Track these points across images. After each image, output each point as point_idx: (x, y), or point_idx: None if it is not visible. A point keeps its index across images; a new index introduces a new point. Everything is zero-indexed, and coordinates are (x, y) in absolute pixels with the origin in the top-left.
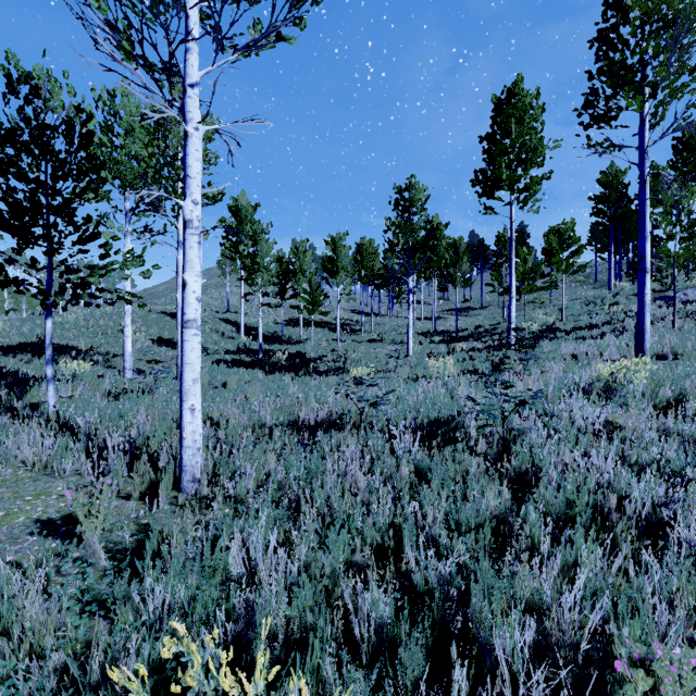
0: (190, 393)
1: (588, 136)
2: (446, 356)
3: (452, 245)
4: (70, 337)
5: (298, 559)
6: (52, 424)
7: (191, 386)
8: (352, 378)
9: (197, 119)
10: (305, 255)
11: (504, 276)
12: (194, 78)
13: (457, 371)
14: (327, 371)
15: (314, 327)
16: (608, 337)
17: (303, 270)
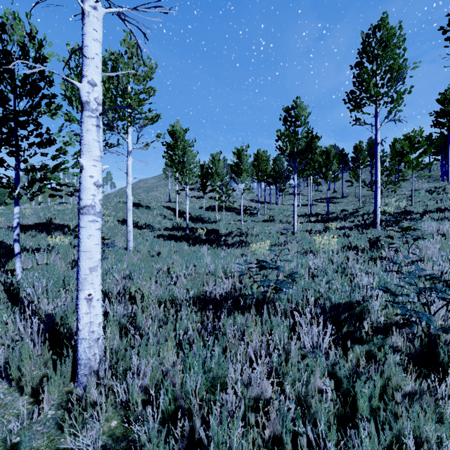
0: (87, 282)
1: None
2: (323, 233)
3: (325, 151)
4: (67, 219)
5: None
6: (1, 295)
7: (88, 275)
8: (253, 251)
9: None
10: (219, 162)
11: (359, 175)
12: None
13: (337, 246)
14: (234, 243)
15: (226, 212)
16: None
17: (218, 172)
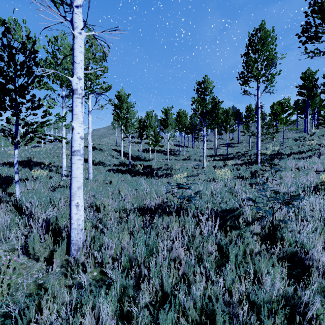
0: (76, 195)
1: (306, 47)
2: (223, 167)
3: (225, 111)
4: (42, 158)
5: (137, 324)
6: (11, 207)
7: (76, 191)
8: (175, 180)
9: (80, 27)
10: (152, 118)
11: (250, 127)
12: (78, 2)
13: (231, 176)
14: (162, 175)
15: (156, 153)
16: (313, 158)
17: (151, 125)
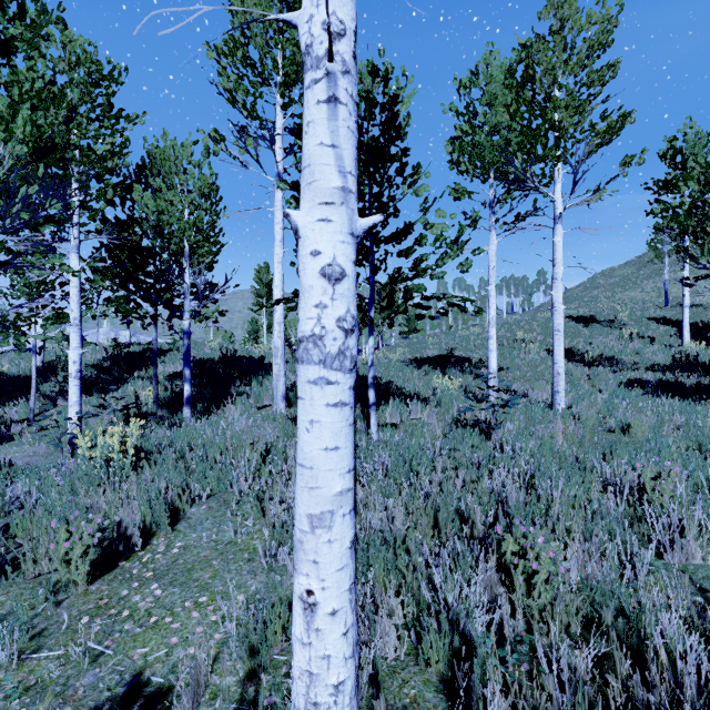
0: (305, 551)
1: None
2: None
3: None
4: (471, 349)
5: None
6: None
7: (307, 533)
8: None
9: None
10: None
11: None
12: None
13: None
14: None
15: None
16: None
17: None
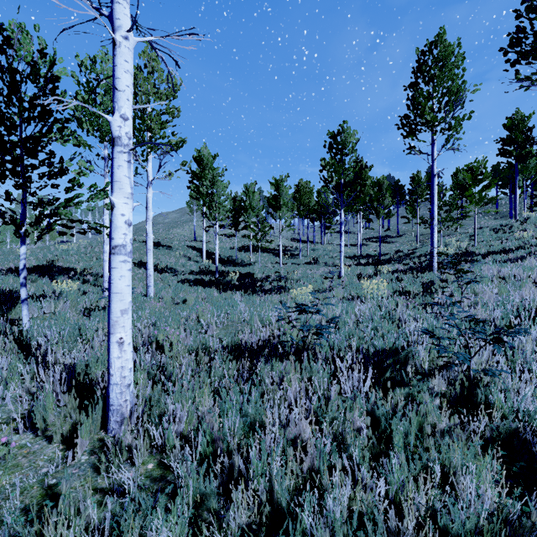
0: (118, 325)
1: (517, 70)
2: (374, 277)
3: (376, 183)
4: (72, 261)
5: None
6: (11, 345)
7: (119, 317)
8: (293, 297)
9: (126, 27)
10: (254, 194)
11: (417, 210)
12: None
13: (388, 291)
14: (271, 289)
15: (262, 253)
16: (529, 260)
17: (253, 206)
